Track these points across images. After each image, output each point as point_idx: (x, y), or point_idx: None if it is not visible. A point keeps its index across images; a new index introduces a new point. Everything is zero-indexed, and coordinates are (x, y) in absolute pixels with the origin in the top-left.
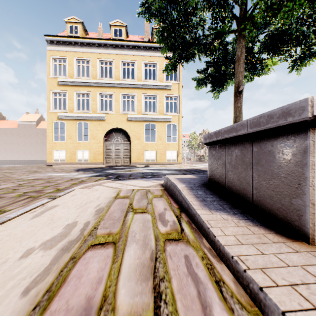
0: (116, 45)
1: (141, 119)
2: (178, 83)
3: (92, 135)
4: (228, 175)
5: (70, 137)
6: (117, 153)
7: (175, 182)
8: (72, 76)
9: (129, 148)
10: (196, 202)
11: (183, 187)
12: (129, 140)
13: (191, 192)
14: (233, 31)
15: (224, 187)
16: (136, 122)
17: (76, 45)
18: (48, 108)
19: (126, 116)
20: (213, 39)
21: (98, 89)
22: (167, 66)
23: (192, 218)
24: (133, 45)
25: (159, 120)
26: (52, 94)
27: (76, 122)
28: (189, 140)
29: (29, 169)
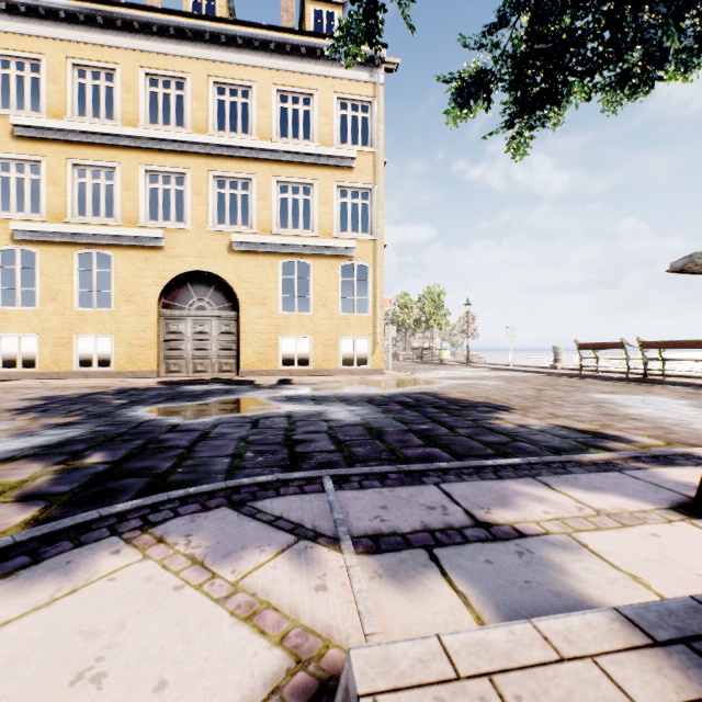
0: (197, 33)
1: (271, 249)
2: (373, 153)
3: (123, 290)
4: None
5: (53, 296)
6: (201, 343)
7: None
8: (59, 113)
9: (234, 331)
10: None
11: None
12: (236, 308)
13: None
14: None
15: None
16: (256, 257)
17: (73, 22)
18: None
19: (225, 238)
20: None
21: (143, 156)
22: (346, 25)
23: None
24: (245, 35)
25: (322, 251)
26: None
27: (72, 251)
28: (394, 311)
29: None
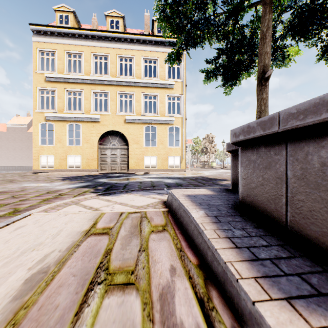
0: (112, 38)
1: (141, 121)
2: (181, 82)
3: (85, 138)
4: (296, 201)
5: (59, 141)
6: (114, 158)
7: (185, 205)
8: (62, 71)
9: (126, 154)
10: (242, 265)
11: (202, 217)
12: (127, 145)
13: (221, 232)
14: (255, 3)
15: (283, 222)
16: (135, 124)
17: (67, 37)
18: (33, 108)
19: (123, 117)
20: (227, 17)
21: (92, 86)
22: (170, 55)
23: (246, 325)
24: (131, 38)
25: (161, 122)
26: (39, 92)
27: (66, 123)
28: (192, 145)
29: (8, 177)
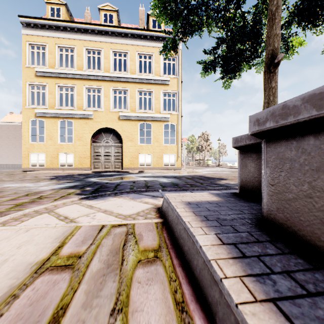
0: (106, 32)
1: (135, 118)
2: (177, 78)
3: (77, 135)
4: None
5: (50, 138)
6: (107, 156)
7: (187, 222)
8: (53, 66)
9: (120, 151)
10: None
11: (214, 246)
12: (121, 142)
13: (255, 283)
14: None
15: None
16: (129, 121)
17: (58, 30)
18: (23, 104)
19: (117, 114)
20: (228, 0)
21: (85, 82)
22: (165, 45)
23: None
24: (125, 32)
25: (156, 119)
26: (29, 87)
27: (58, 120)
28: (188, 143)
29: None
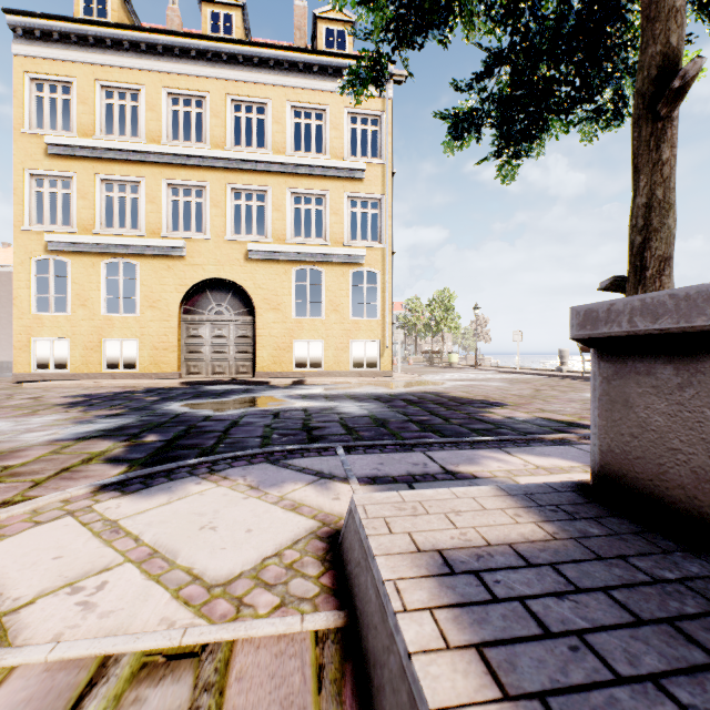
0: (216, 54)
1: (285, 257)
2: (382, 165)
3: (148, 296)
4: None
5: (83, 302)
6: (219, 347)
7: None
8: (89, 132)
9: (251, 335)
10: None
11: None
12: (252, 313)
13: None
14: None
15: None
16: (271, 265)
17: (102, 47)
18: (16, 221)
19: (242, 247)
20: None
21: (166, 170)
22: (355, 70)
23: None
24: (261, 55)
25: (333, 259)
26: (30, 181)
27: (100, 260)
28: (405, 315)
29: None
